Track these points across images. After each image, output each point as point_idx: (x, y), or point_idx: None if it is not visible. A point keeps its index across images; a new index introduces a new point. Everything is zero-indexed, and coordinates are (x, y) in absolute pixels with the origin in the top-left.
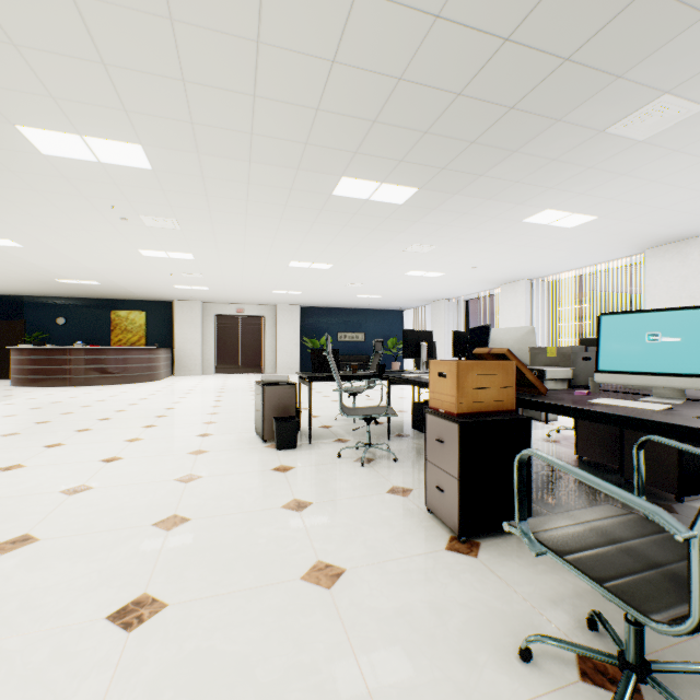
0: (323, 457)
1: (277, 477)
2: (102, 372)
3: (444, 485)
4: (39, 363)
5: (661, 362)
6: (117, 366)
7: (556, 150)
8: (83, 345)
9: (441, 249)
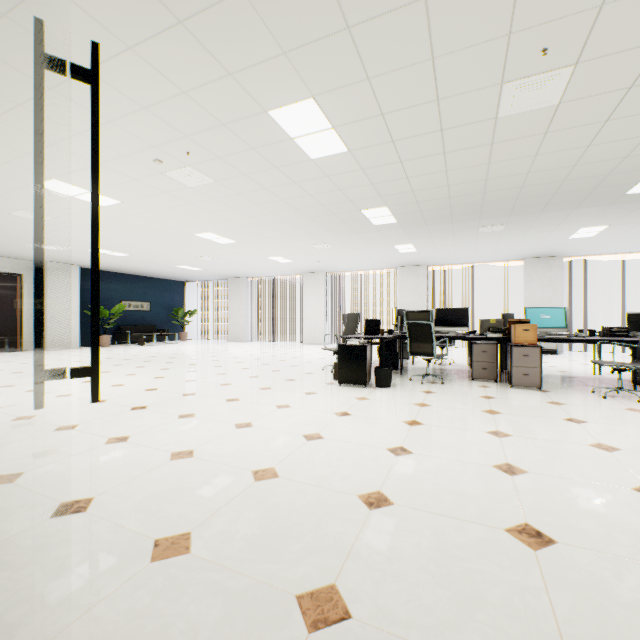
0: (418, 385)
1: (442, 394)
2: None
3: (529, 372)
4: None
5: (545, 324)
6: None
7: (460, 227)
8: None
9: (329, 249)
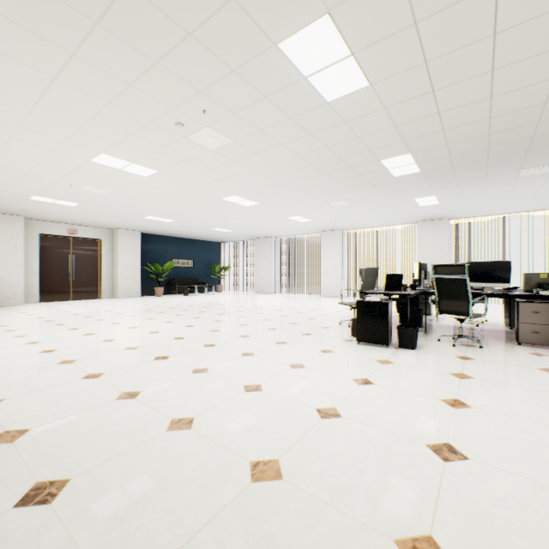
0: (449, 348)
1: (484, 362)
2: None
3: None
4: None
5: None
6: None
7: (496, 171)
8: None
9: (346, 206)
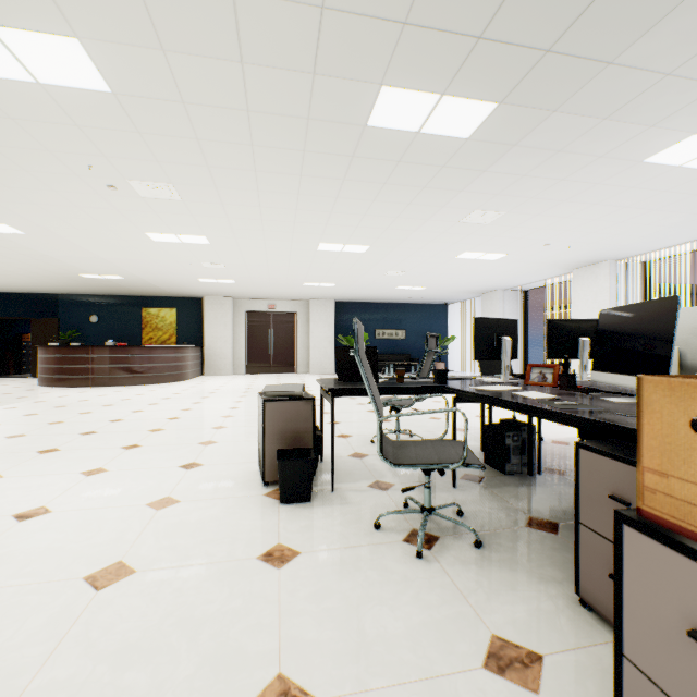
0: (350, 527)
1: (262, 582)
2: (124, 372)
3: None
4: (63, 362)
5: None
6: (140, 366)
7: None
8: (114, 343)
9: (509, 218)
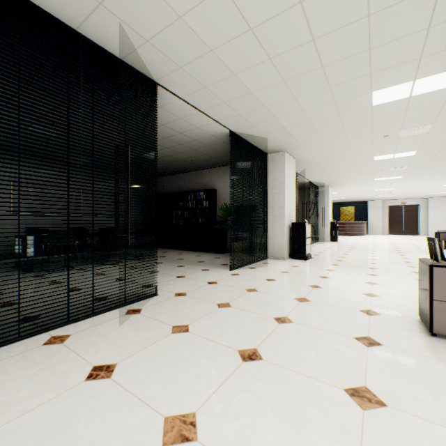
0: None
1: None
2: (346, 231)
3: None
4: None
5: None
6: (351, 229)
7: None
8: None
9: None
